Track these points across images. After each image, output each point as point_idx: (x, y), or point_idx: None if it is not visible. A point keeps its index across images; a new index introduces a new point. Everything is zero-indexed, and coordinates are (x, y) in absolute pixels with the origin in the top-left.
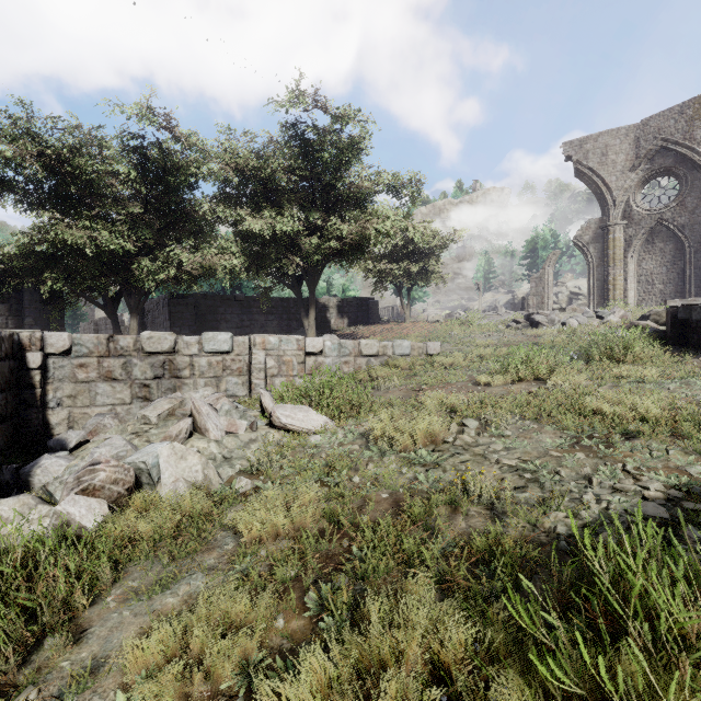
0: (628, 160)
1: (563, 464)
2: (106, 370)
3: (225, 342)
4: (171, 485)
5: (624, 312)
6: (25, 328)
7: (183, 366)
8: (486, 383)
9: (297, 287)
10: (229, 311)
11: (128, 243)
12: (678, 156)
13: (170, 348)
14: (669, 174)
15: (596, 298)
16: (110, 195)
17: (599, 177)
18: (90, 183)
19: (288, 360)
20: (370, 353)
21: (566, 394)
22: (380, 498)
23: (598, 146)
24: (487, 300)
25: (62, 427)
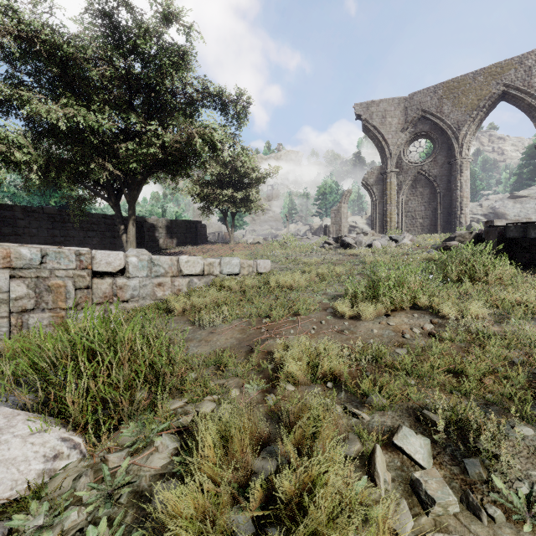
0: (399, 123)
1: None
2: None
3: None
4: None
5: (412, 237)
6: None
7: None
8: (353, 316)
9: (114, 200)
10: (35, 225)
11: None
12: (432, 124)
13: None
14: (426, 137)
15: (378, 228)
16: None
17: (381, 134)
18: None
19: (57, 285)
20: (193, 272)
21: (533, 349)
22: None
23: (380, 110)
24: (292, 230)
25: None
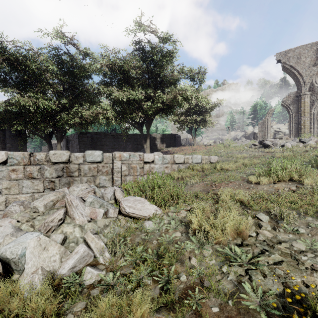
0: (312, 60)
1: None
2: (28, 173)
3: (98, 156)
4: (29, 277)
5: (317, 139)
6: (7, 148)
7: (74, 170)
8: (256, 182)
9: (140, 128)
10: (108, 140)
11: (54, 105)
12: None
13: (66, 160)
14: None
15: (294, 132)
16: (46, 81)
17: (296, 70)
18: (34, 74)
19: (134, 166)
20: (180, 162)
21: None
22: (211, 314)
23: (295, 54)
24: (232, 135)
25: (2, 206)
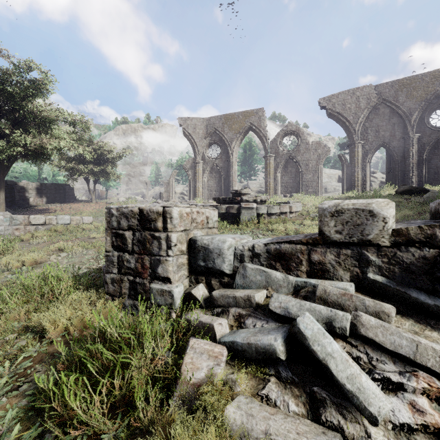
0: (203, 133)
1: (82, 264)
2: None
3: None
4: None
5: None
6: None
7: None
8: (94, 237)
9: None
10: None
11: None
12: (220, 137)
13: None
14: (217, 144)
15: (192, 195)
16: None
17: (193, 138)
18: None
19: None
20: (38, 223)
21: None
22: None
23: (192, 123)
24: (155, 191)
25: None
